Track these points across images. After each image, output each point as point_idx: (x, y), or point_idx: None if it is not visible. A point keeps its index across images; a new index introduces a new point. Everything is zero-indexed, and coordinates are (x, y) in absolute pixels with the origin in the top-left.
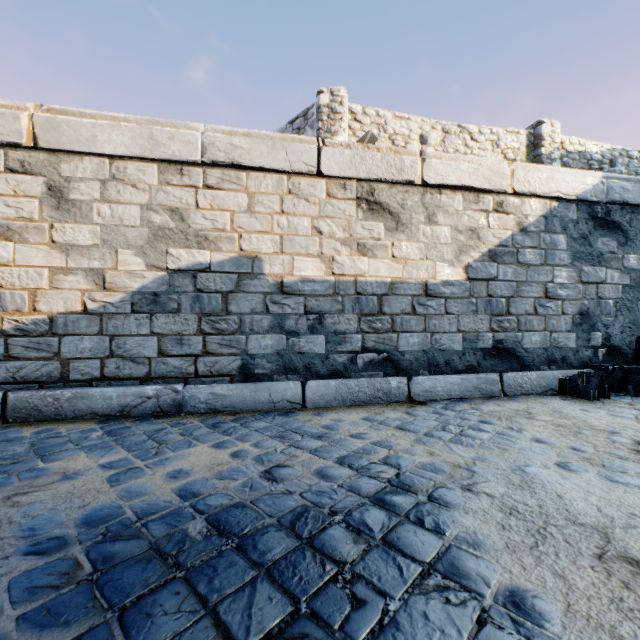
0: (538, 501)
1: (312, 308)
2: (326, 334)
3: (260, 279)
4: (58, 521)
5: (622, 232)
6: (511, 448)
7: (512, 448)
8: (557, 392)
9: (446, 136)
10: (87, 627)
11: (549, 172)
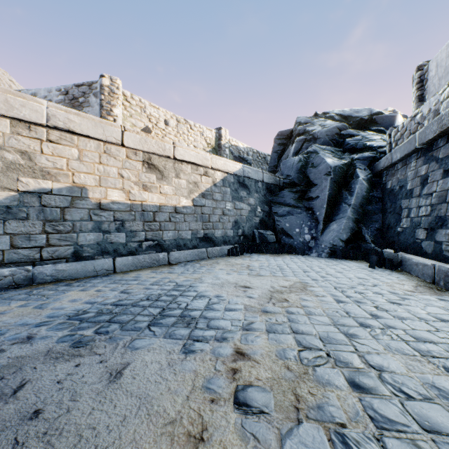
0: (221, 281)
1: (118, 218)
2: (126, 232)
3: (86, 200)
4: (34, 320)
5: (248, 189)
6: (213, 272)
7: (213, 272)
8: (227, 255)
9: (178, 124)
10: (100, 325)
11: (224, 161)
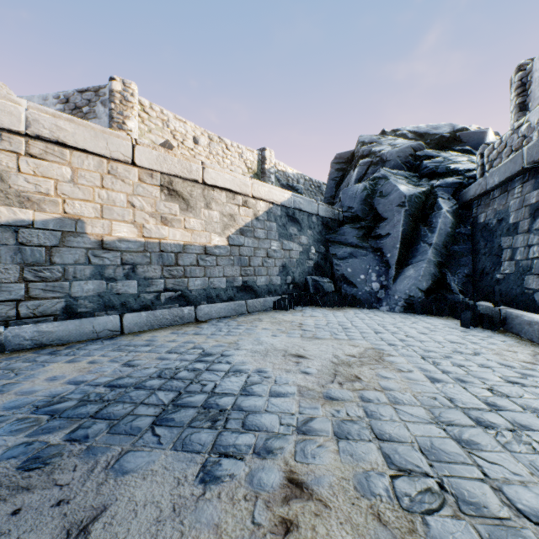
0: (265, 347)
1: (127, 261)
2: (138, 279)
3: (83, 237)
4: None
5: (300, 224)
6: (253, 333)
7: (254, 333)
8: (273, 309)
9: (211, 142)
10: (78, 424)
11: (269, 188)
